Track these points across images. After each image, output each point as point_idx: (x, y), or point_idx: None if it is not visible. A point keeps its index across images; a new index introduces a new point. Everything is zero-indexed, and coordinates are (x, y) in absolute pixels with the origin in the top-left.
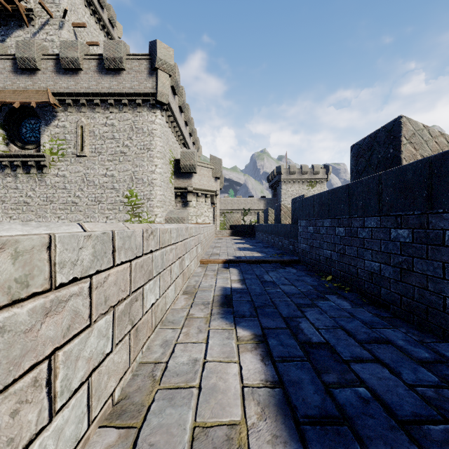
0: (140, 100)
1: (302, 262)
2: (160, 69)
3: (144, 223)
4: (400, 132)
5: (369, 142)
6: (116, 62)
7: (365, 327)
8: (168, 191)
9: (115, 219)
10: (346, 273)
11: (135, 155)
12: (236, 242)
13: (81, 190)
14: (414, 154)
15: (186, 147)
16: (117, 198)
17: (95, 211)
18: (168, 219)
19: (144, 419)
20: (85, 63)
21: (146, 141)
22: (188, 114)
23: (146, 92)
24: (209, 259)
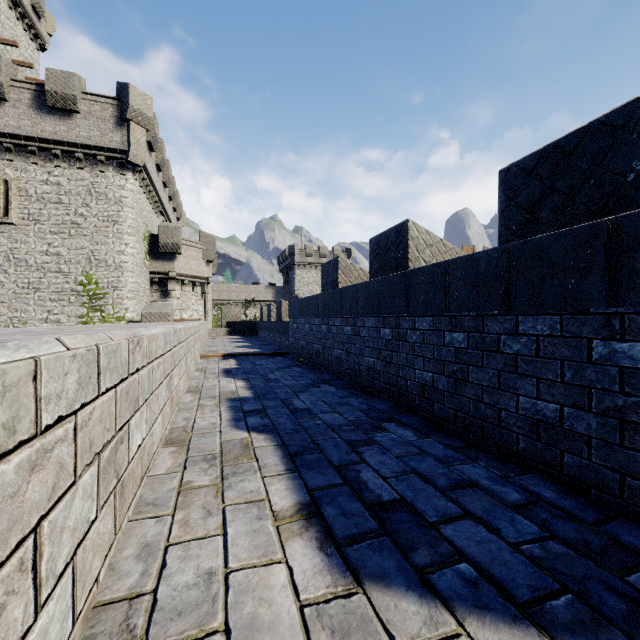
0: (103, 157)
1: (291, 353)
2: (133, 121)
3: (109, 319)
4: (338, 266)
5: (328, 267)
6: (66, 100)
7: (301, 374)
8: (141, 278)
9: (63, 314)
10: (309, 355)
11: (95, 228)
12: (235, 341)
13: (3, 272)
14: (346, 280)
15: (164, 216)
16: (66, 286)
17: (29, 302)
18: (147, 315)
19: (201, 392)
20: (13, 92)
21: (112, 211)
22: (168, 172)
23: (113, 147)
24: (209, 354)
